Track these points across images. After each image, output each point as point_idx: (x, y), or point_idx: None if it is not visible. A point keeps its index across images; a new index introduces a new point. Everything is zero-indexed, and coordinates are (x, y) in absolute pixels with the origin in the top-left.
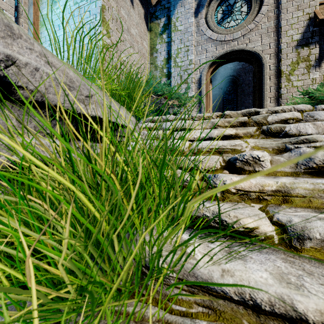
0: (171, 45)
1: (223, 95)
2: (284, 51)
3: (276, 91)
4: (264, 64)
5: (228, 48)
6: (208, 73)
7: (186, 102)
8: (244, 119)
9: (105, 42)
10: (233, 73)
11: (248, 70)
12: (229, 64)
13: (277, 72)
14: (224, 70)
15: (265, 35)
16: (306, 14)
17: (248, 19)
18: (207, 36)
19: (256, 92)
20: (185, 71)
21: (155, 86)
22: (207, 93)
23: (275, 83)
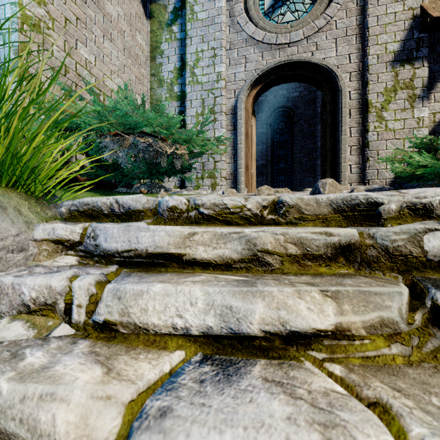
0: (186, 45)
1: (273, 135)
2: (374, 69)
3: (360, 136)
4: (341, 88)
5: (281, 58)
6: (249, 98)
7: (203, 150)
8: (349, 235)
9: (29, 12)
10: (287, 102)
11: (308, 100)
12: (281, 89)
13: (361, 104)
14: (273, 98)
15: (342, 39)
16: (408, 9)
17: (315, 11)
18: (247, 34)
19: (328, 135)
20: (209, 91)
21: (126, 113)
22: (248, 133)
23: (358, 122)
